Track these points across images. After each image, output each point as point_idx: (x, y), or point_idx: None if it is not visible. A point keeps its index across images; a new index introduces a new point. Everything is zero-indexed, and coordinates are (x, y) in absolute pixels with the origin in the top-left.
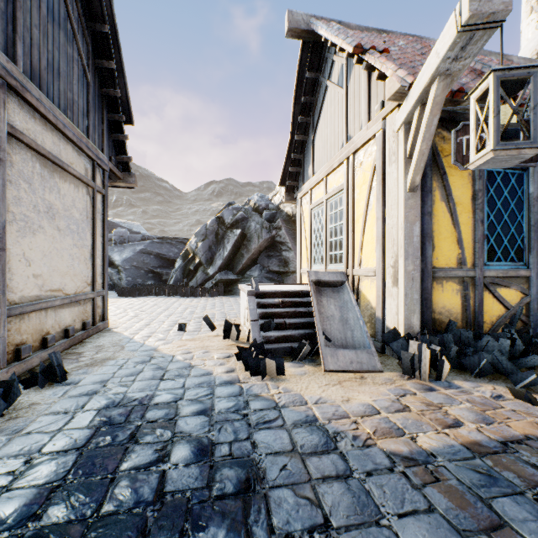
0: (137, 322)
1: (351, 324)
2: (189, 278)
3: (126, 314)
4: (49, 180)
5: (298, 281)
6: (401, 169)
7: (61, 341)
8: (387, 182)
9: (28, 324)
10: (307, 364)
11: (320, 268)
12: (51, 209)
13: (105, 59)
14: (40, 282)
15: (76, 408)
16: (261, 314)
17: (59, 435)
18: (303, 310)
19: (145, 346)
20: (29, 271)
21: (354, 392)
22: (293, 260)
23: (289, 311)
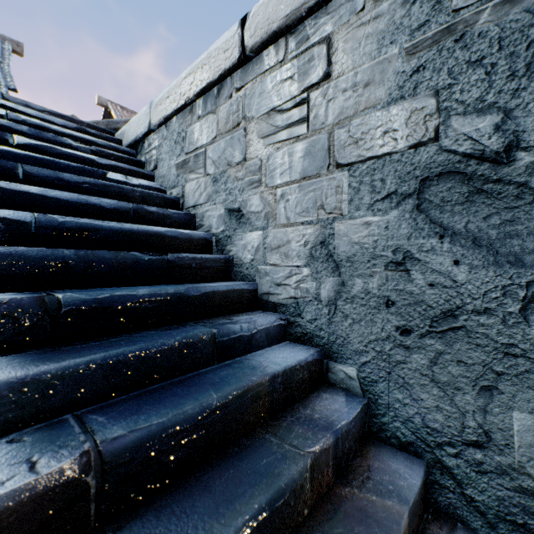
0: None
1: None
2: None
3: None
4: None
5: None
6: None
7: None
8: None
9: None
10: None
11: None
12: None
13: None
14: None
15: None
16: None
17: None
18: None
19: None
20: None
21: None
22: None
23: None
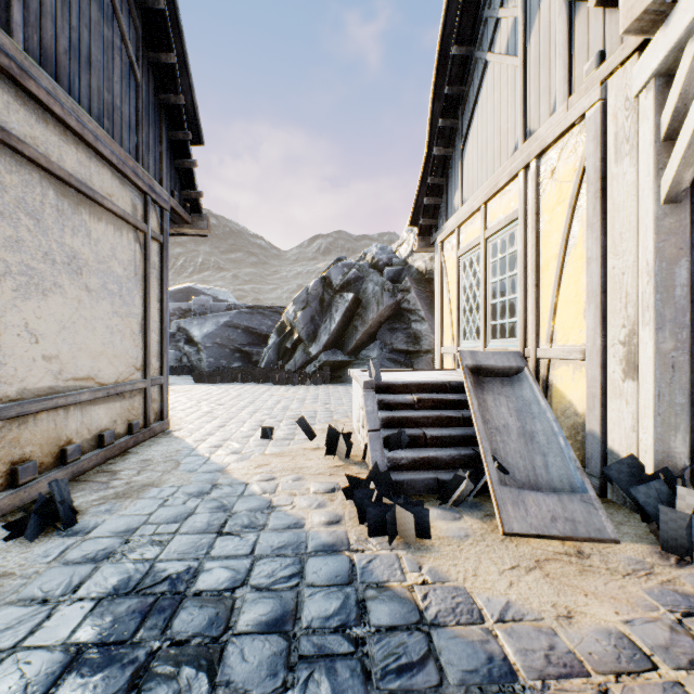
0: (208, 421)
1: (541, 441)
2: (285, 359)
3: (197, 409)
4: (71, 216)
5: (438, 365)
6: (646, 163)
7: (92, 453)
8: (612, 193)
9: (33, 430)
10: (467, 514)
11: (475, 346)
12: (75, 260)
13: (162, 50)
14: (56, 366)
15: (62, 593)
16: (384, 420)
17: (5, 663)
18: (453, 415)
19: (210, 464)
20: (36, 351)
21: (575, 592)
22: (427, 334)
23: (430, 416)
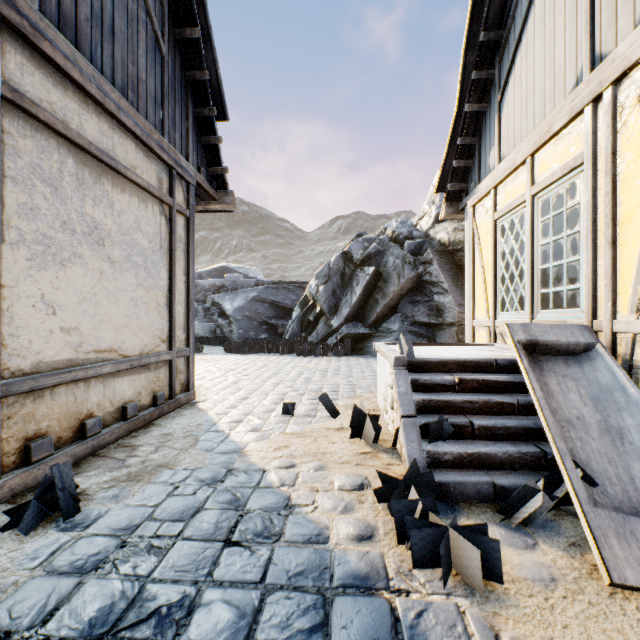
0: (233, 393)
1: (637, 442)
2: (308, 332)
3: (224, 379)
4: (92, 186)
5: (468, 338)
6: None
7: (114, 426)
8: None
9: (50, 404)
10: (542, 539)
11: (517, 318)
12: (97, 230)
13: (187, 26)
14: (76, 338)
15: (30, 623)
16: (419, 404)
17: None
18: (505, 400)
19: (228, 442)
20: (54, 323)
21: None
22: (451, 306)
23: (476, 400)
